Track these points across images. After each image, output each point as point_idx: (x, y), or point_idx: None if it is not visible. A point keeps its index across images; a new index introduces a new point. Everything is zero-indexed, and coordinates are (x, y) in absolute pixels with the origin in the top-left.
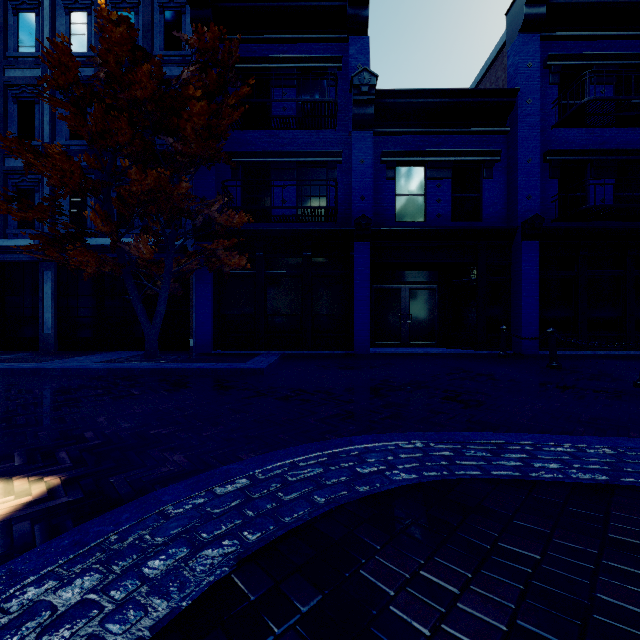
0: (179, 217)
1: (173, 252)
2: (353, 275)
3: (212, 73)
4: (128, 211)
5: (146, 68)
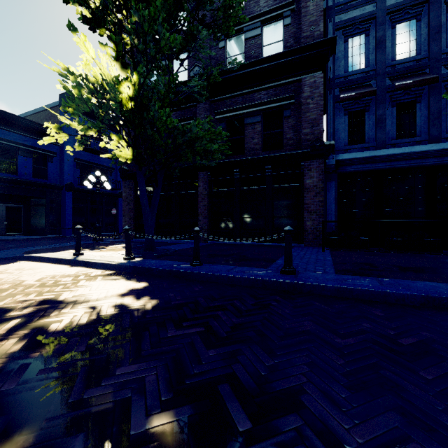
0: None
1: None
2: None
3: None
4: None
5: None
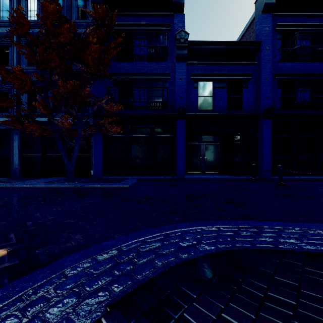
0: (84, 106)
1: (82, 125)
2: (176, 137)
3: (102, 30)
4: (58, 103)
5: (66, 26)
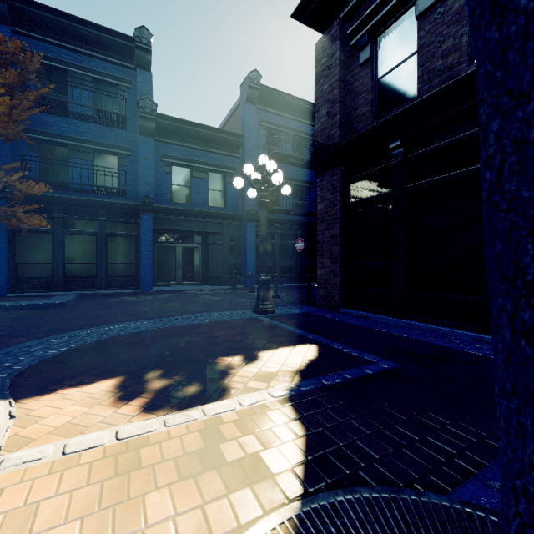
0: None
1: None
2: (140, 236)
3: (12, 70)
4: None
5: None
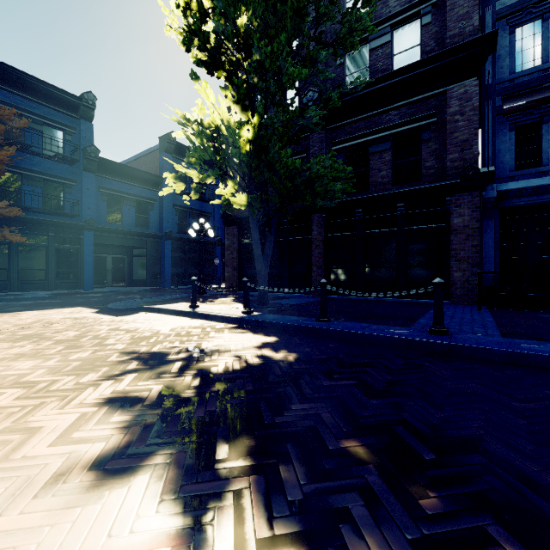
0: None
1: None
2: (83, 249)
3: (2, 126)
4: None
5: None
